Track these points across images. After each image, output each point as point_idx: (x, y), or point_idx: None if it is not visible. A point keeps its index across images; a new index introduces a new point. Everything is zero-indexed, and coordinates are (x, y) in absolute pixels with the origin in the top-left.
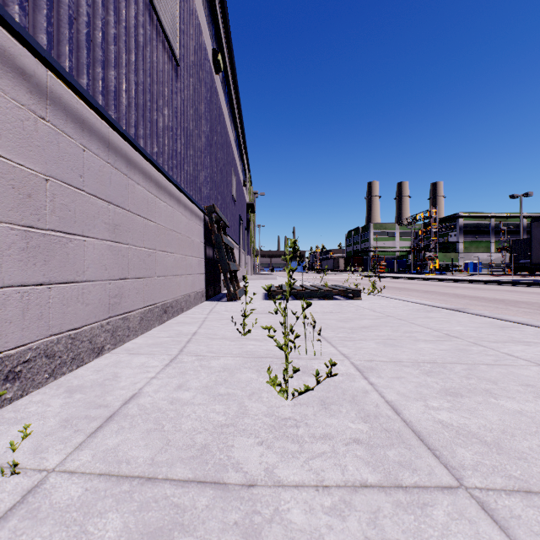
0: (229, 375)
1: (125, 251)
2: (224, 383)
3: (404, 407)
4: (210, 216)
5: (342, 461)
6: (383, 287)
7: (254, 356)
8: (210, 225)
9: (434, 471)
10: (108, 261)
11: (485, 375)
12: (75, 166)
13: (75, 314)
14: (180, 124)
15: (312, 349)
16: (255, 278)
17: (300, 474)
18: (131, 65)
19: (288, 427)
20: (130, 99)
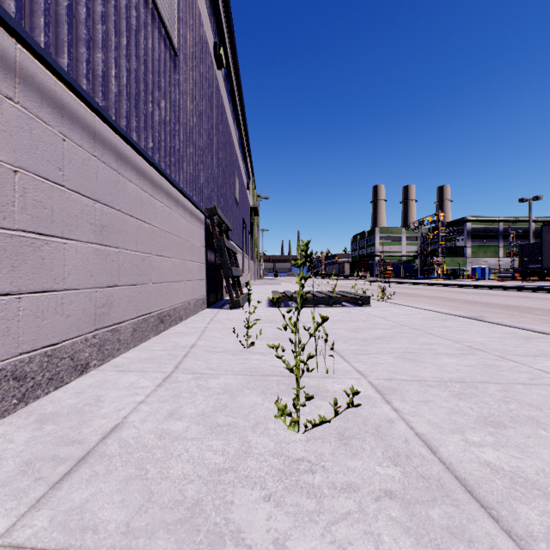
0: (230, 399)
1: (114, 256)
2: (223, 409)
3: (439, 442)
4: (211, 218)
5: (373, 528)
6: (391, 293)
7: (258, 374)
8: (211, 228)
9: (497, 543)
10: (94, 266)
11: (525, 397)
12: (52, 157)
13: (52, 327)
14: (178, 119)
15: (323, 365)
16: (258, 283)
17: (321, 549)
18: (122, 49)
19: (302, 472)
20: (121, 86)
